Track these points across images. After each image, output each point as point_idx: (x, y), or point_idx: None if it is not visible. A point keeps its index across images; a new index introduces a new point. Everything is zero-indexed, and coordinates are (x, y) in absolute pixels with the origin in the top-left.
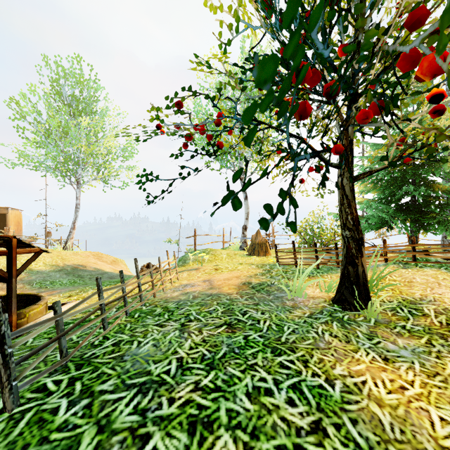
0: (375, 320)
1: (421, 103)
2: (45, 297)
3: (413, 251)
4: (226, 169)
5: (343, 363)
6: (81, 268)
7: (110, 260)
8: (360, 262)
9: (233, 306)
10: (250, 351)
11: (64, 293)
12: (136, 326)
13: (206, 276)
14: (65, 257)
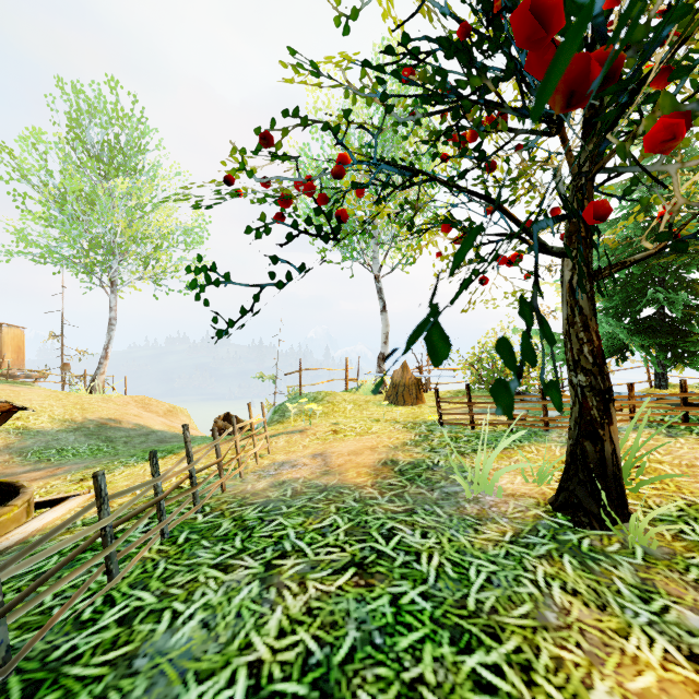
0: (644, 552)
1: (674, 151)
2: (28, 490)
3: (683, 405)
4: (352, 262)
5: (606, 671)
6: (112, 425)
7: (164, 409)
8: (607, 434)
9: (366, 516)
10: (407, 641)
11: (74, 473)
12: (175, 569)
13: (317, 446)
14: (87, 406)
